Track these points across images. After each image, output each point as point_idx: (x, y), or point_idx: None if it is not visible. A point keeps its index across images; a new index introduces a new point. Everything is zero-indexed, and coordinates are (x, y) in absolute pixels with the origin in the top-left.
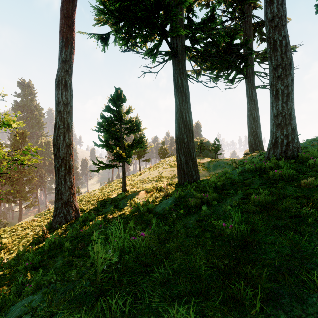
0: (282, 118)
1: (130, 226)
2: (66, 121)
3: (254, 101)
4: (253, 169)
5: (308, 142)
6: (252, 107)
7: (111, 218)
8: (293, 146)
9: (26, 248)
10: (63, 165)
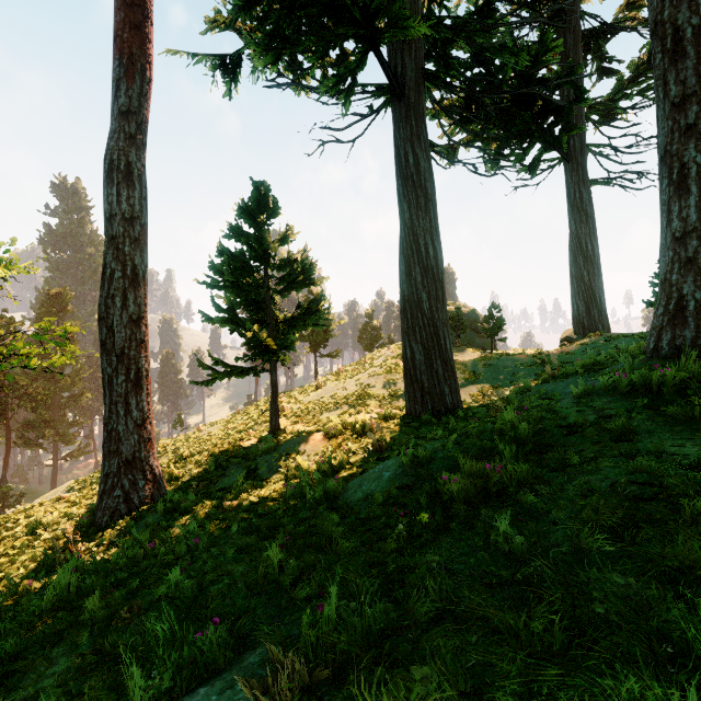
0: (700, 242)
1: (271, 560)
2: (131, 261)
3: (585, 214)
4: (622, 385)
5: None
6: (582, 228)
7: (234, 509)
8: None
9: (14, 584)
10: (122, 370)
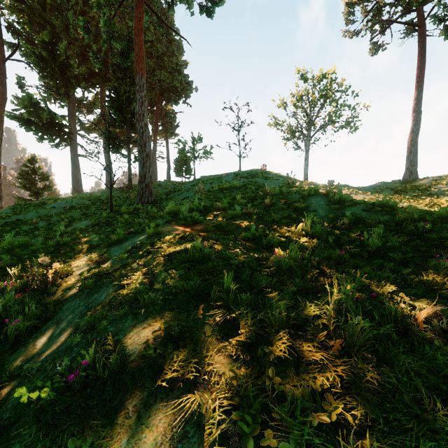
0: (107, 182)
1: None
2: None
3: None
4: None
5: None
6: None
7: None
8: None
9: None
10: None
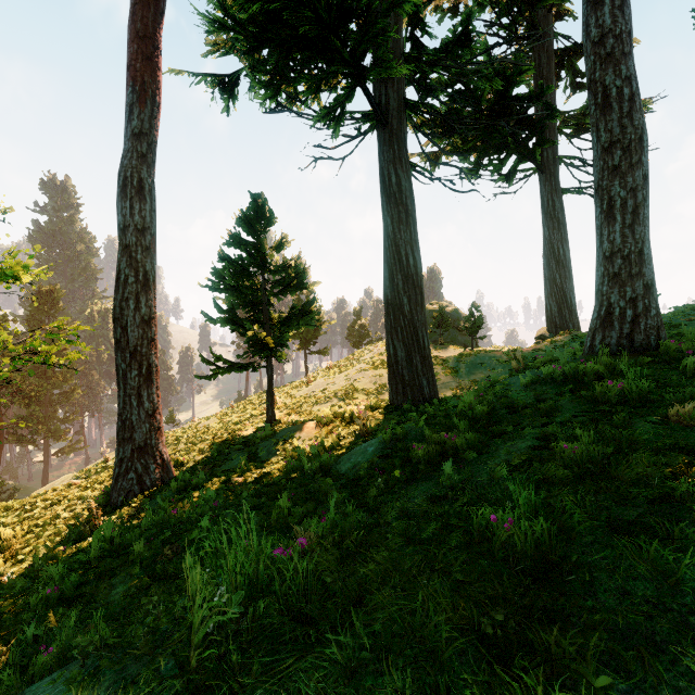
0: (624, 260)
1: (281, 508)
2: (143, 267)
3: (557, 221)
4: (557, 376)
5: (680, 315)
6: (554, 234)
7: (241, 484)
8: (648, 325)
9: (51, 550)
10: (135, 365)
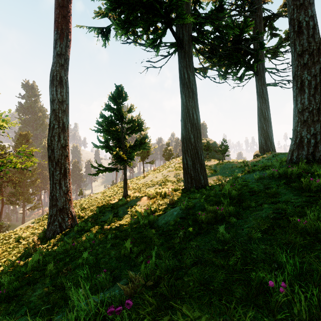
0: (309, 113)
1: (126, 247)
2: (62, 120)
3: (264, 99)
4: (275, 174)
5: None
6: (263, 105)
7: (108, 229)
8: None
9: (12, 262)
10: (58, 169)
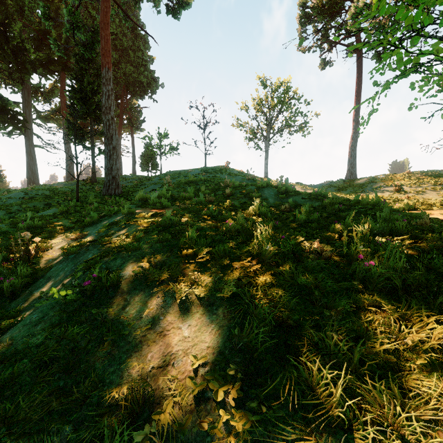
0: (68, 174)
1: None
2: None
3: None
4: None
5: None
6: None
7: None
8: None
9: None
10: None
